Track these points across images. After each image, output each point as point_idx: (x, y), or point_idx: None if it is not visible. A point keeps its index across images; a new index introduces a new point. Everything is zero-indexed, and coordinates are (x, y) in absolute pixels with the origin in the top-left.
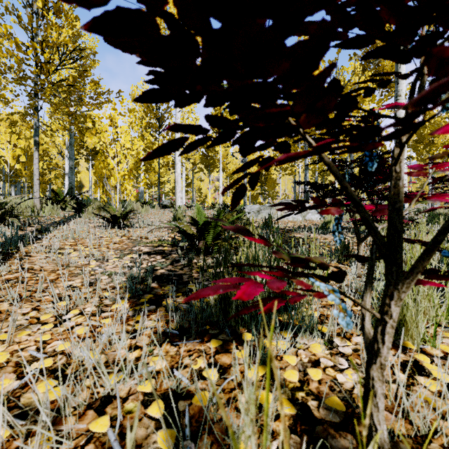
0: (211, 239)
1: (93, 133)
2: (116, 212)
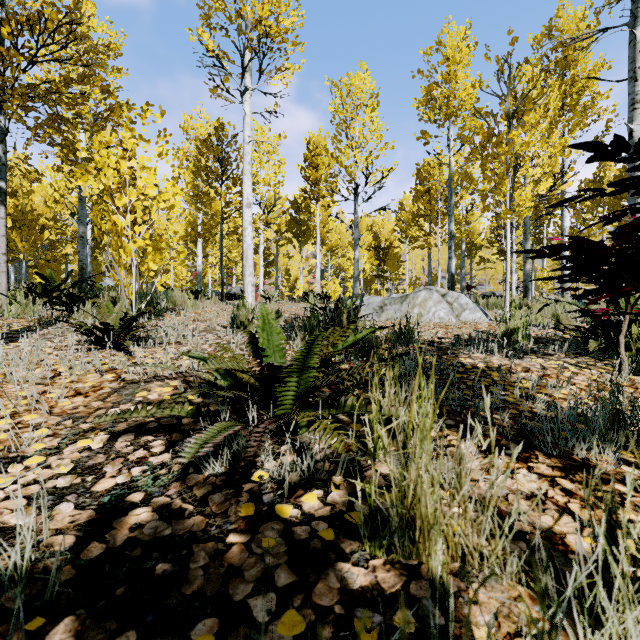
0: (292, 399)
1: (90, 171)
2: (112, 317)
